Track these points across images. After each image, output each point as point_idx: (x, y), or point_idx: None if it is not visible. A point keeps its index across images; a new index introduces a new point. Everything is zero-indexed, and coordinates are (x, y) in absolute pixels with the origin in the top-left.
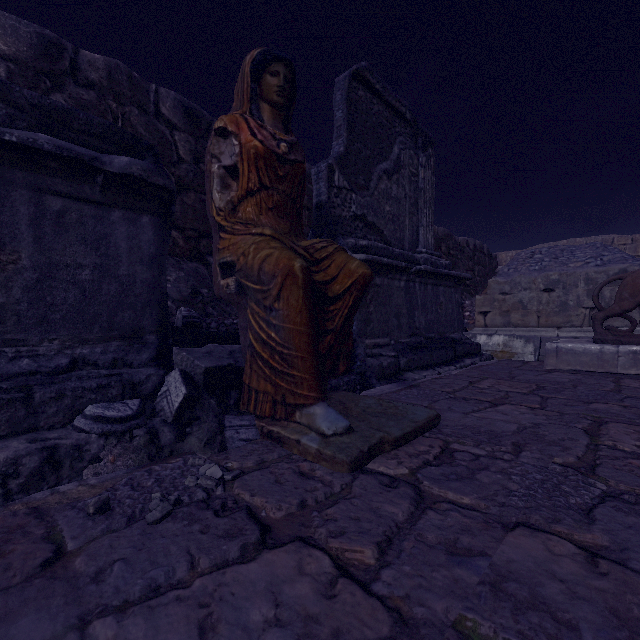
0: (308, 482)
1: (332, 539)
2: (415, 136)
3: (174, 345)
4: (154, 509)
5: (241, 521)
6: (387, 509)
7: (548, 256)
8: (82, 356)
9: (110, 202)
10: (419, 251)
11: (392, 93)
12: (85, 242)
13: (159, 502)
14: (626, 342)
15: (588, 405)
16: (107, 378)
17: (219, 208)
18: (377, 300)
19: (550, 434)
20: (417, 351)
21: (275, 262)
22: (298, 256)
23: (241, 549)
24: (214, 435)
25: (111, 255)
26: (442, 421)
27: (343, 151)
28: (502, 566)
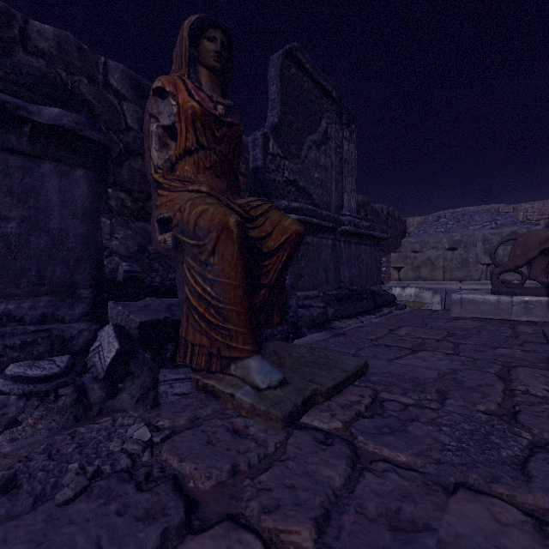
0: (241, 441)
1: (265, 516)
2: (340, 113)
3: (115, 298)
4: (67, 485)
5: (165, 496)
6: (323, 472)
7: (451, 220)
8: (7, 312)
9: (40, 154)
10: (344, 214)
11: (320, 73)
12: (11, 194)
13: (74, 476)
14: (519, 293)
15: (495, 350)
16: (34, 334)
17: (157, 166)
18: (307, 256)
19: (468, 380)
20: (342, 302)
21: (210, 217)
22: (233, 212)
23: (161, 536)
24: (147, 391)
25: (41, 208)
26: (369, 369)
27: (277, 122)
28: (451, 544)
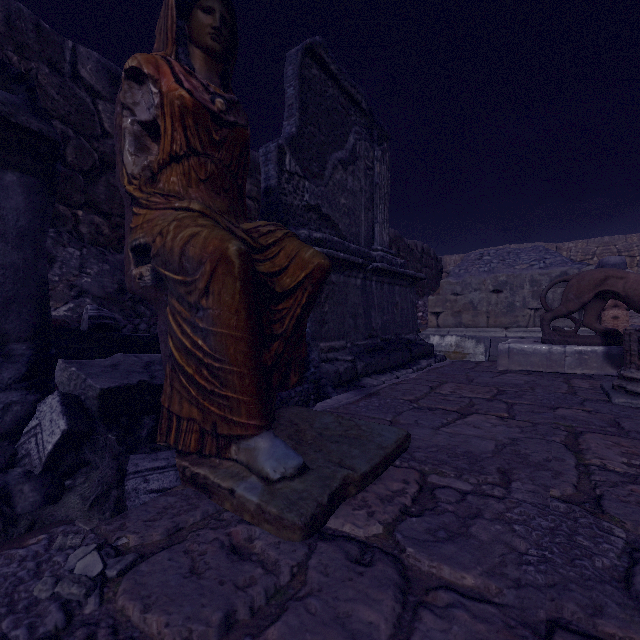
0: (241, 567)
1: None
2: (371, 128)
3: (75, 354)
4: None
5: None
6: (362, 616)
7: (496, 258)
8: None
9: None
10: (375, 248)
11: (348, 77)
12: None
13: None
14: (572, 342)
15: (554, 411)
16: None
17: (132, 175)
18: (333, 299)
19: (533, 453)
20: (374, 354)
21: (202, 244)
22: (235, 237)
23: None
24: (107, 489)
25: None
26: (412, 441)
27: (295, 132)
28: None
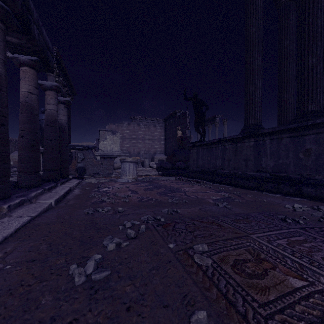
0: None
1: None
2: None
3: None
4: None
5: None
6: None
7: None
8: None
9: None
10: None
11: None
12: None
13: None
14: None
15: None
16: None
17: None
18: None
19: None
20: None
21: None
22: None
23: None
24: None
25: None
26: None
27: None
28: None
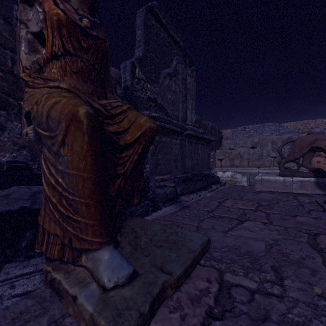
0: None
1: None
2: (185, 57)
3: None
4: None
5: None
6: None
7: (252, 129)
8: None
9: None
10: (187, 124)
11: (172, 27)
12: None
13: None
14: (296, 175)
15: (295, 218)
16: None
17: (25, 67)
18: (163, 151)
19: (291, 252)
20: (187, 182)
21: (61, 108)
22: (86, 104)
23: None
24: None
25: None
26: (211, 242)
27: (141, 55)
28: None
